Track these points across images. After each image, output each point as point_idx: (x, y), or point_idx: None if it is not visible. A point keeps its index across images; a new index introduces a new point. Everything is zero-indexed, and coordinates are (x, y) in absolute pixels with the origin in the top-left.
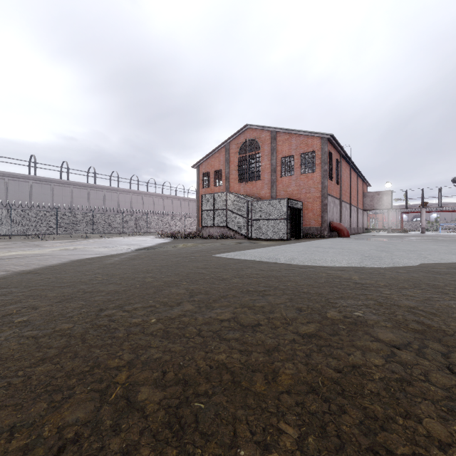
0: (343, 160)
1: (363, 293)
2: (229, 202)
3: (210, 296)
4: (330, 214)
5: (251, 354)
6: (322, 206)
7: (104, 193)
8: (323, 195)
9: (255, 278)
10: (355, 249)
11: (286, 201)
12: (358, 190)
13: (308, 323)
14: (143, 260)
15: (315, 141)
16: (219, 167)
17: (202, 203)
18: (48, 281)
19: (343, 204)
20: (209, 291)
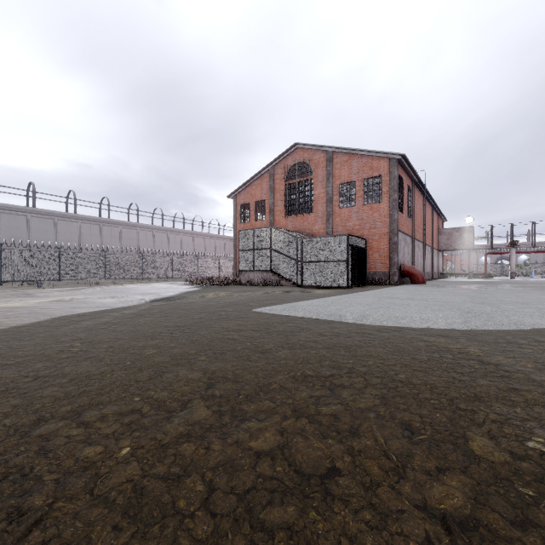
0: (416, 188)
1: (510, 388)
2: (273, 240)
3: (241, 387)
4: (400, 255)
5: None
6: (391, 245)
7: (120, 230)
8: (392, 231)
9: (313, 349)
10: (443, 301)
11: (346, 238)
12: (433, 226)
13: (439, 472)
14: (153, 317)
15: (382, 163)
16: (262, 197)
17: (240, 241)
18: None
19: (415, 243)
20: (240, 374)
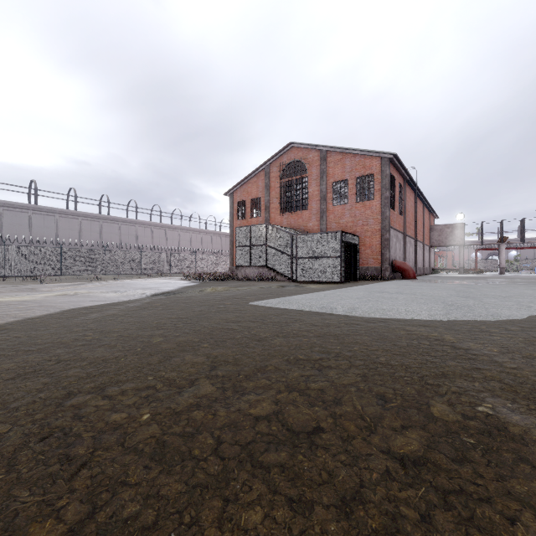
0: (407, 186)
1: (474, 367)
2: (269, 236)
3: (241, 369)
4: (392, 251)
5: (312, 511)
6: (383, 242)
7: (119, 226)
8: (384, 228)
9: (306, 337)
10: (430, 295)
11: (339, 234)
12: (424, 223)
13: (403, 428)
14: (156, 310)
15: (374, 162)
16: (257, 195)
17: (237, 237)
18: (15, 342)
19: (407, 239)
20: (239, 358)
